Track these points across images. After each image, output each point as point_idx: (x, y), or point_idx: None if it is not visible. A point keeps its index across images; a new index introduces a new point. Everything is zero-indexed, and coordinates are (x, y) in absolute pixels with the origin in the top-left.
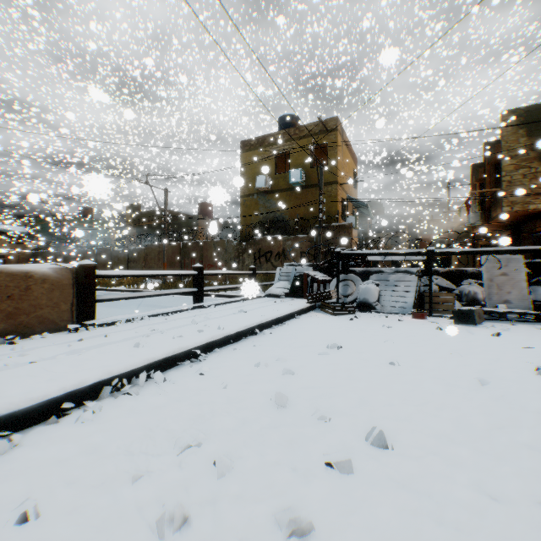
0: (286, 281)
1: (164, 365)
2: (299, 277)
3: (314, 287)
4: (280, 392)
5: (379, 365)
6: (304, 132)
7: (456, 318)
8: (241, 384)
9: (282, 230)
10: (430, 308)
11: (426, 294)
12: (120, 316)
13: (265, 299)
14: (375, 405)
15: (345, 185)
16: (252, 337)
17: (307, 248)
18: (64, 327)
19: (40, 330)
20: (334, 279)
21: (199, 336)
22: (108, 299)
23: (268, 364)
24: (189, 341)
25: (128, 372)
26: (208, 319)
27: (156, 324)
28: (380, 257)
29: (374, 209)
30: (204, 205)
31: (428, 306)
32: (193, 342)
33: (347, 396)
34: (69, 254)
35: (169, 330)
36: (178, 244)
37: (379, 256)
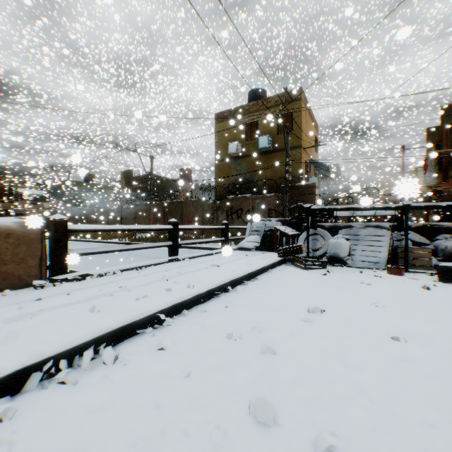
0: (256, 236)
1: (120, 335)
2: (269, 232)
3: (283, 241)
4: (262, 397)
5: (379, 341)
6: (271, 103)
7: (441, 275)
8: (208, 368)
9: (252, 190)
10: (406, 263)
11: (399, 249)
12: (93, 270)
13: (236, 252)
14: (407, 425)
15: (308, 149)
16: (224, 295)
17: (274, 206)
18: (32, 283)
19: (3, 287)
20: (302, 233)
21: (166, 297)
22: (81, 253)
23: (242, 335)
24: (153, 303)
25: (69, 350)
26: (180, 274)
27: (127, 279)
28: (348, 212)
29: (333, 171)
30: (184, 170)
31: (404, 261)
32: (157, 305)
33: (357, 400)
34: (75, 212)
35: (136, 288)
36: (162, 203)
37: (346, 212)
